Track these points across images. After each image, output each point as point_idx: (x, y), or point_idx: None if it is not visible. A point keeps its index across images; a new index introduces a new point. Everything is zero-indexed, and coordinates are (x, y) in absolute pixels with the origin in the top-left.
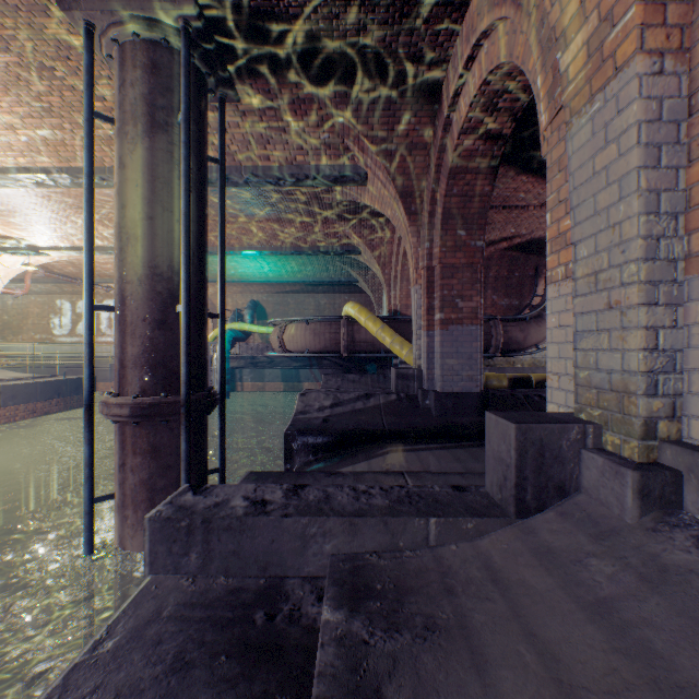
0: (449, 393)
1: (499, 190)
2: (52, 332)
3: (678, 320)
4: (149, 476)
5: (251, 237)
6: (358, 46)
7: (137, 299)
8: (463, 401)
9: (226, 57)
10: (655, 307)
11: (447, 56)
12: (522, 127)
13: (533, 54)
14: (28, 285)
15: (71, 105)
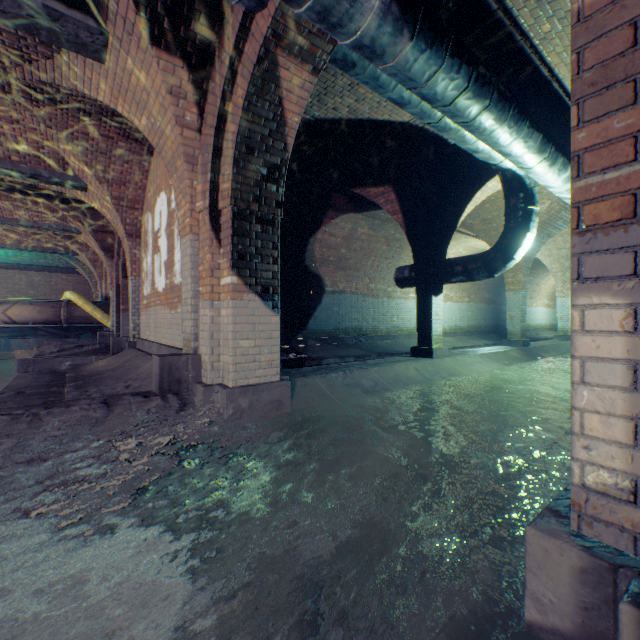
0: None
1: None
2: None
3: (140, 318)
4: None
5: None
6: (77, 199)
7: None
8: None
9: None
10: (136, 316)
11: None
12: None
13: None
14: None
15: None
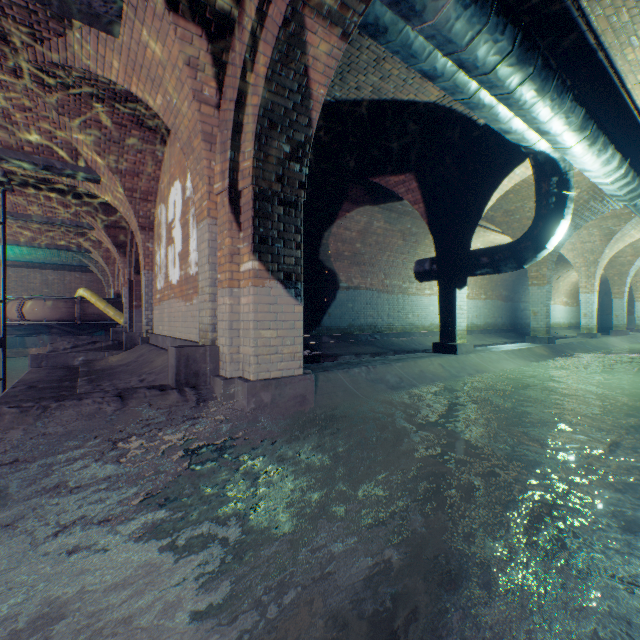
0: None
1: None
2: None
3: (153, 313)
4: None
5: None
6: (89, 194)
7: None
8: None
9: (13, 181)
10: (149, 311)
11: None
12: None
13: None
14: None
15: None
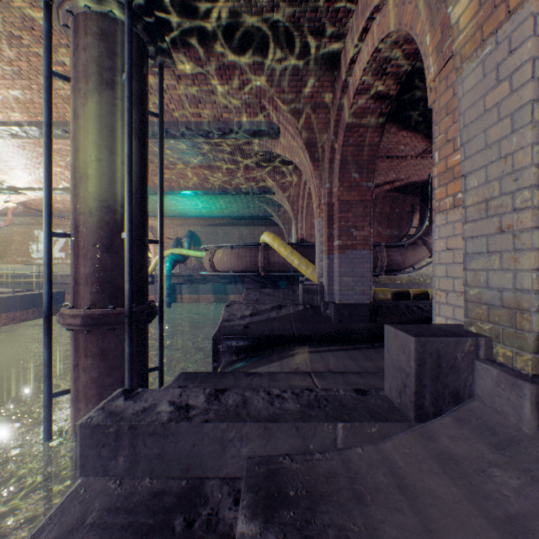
0: (345, 305)
1: (384, 143)
2: (31, 256)
3: None
4: (98, 375)
5: (188, 180)
6: (272, 20)
7: (88, 228)
8: (357, 311)
9: (164, 29)
10: None
11: (345, 30)
12: (404, 91)
13: (422, 16)
14: (10, 218)
15: (37, 69)
